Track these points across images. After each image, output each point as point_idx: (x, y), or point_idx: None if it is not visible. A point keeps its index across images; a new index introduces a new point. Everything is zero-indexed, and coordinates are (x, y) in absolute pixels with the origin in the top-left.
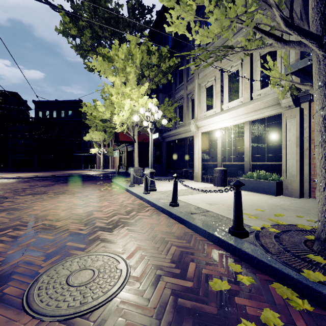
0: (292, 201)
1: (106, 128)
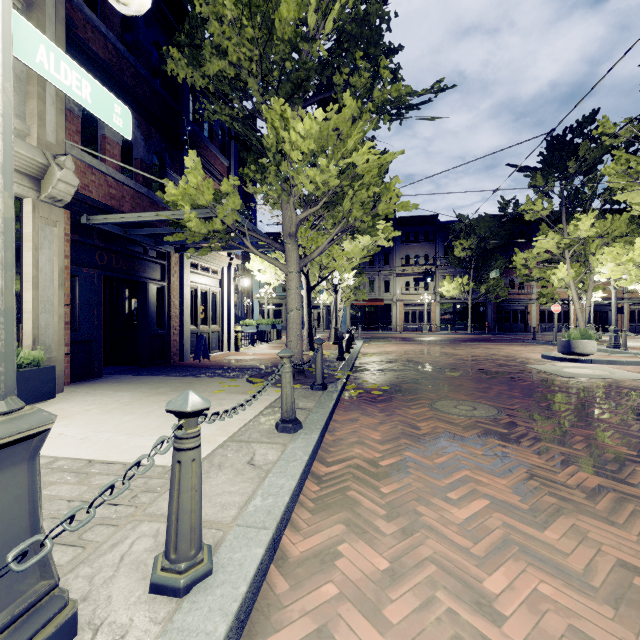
0: (109, 392)
1: None
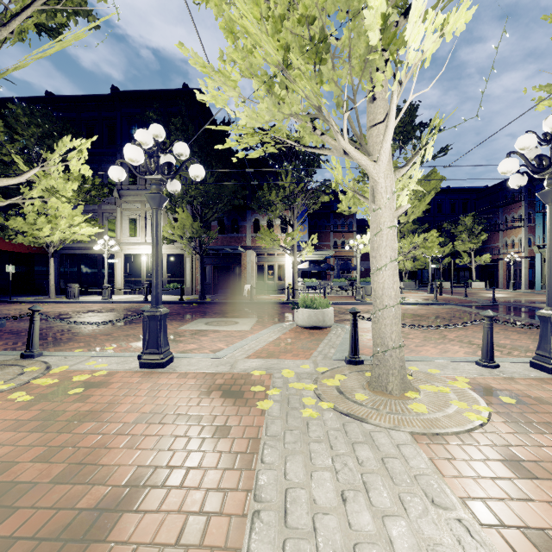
0: (190, 296)
1: (32, 243)
